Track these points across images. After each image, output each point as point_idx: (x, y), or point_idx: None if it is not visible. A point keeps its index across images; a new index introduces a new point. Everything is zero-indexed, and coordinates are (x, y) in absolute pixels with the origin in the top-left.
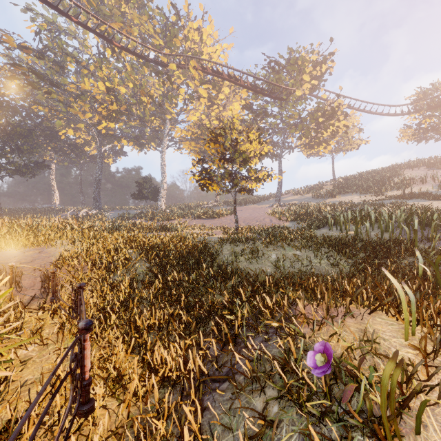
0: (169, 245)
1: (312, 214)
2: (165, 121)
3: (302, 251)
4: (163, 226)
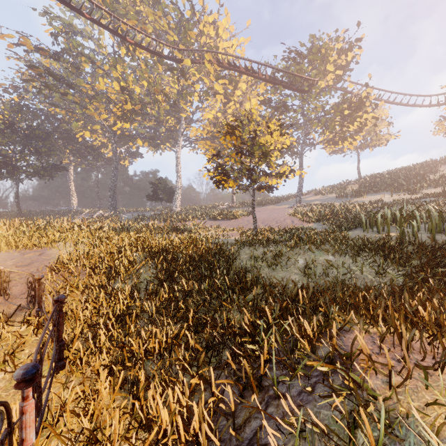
0: (180, 248)
1: (339, 214)
2: (180, 121)
3: (335, 256)
4: (176, 227)
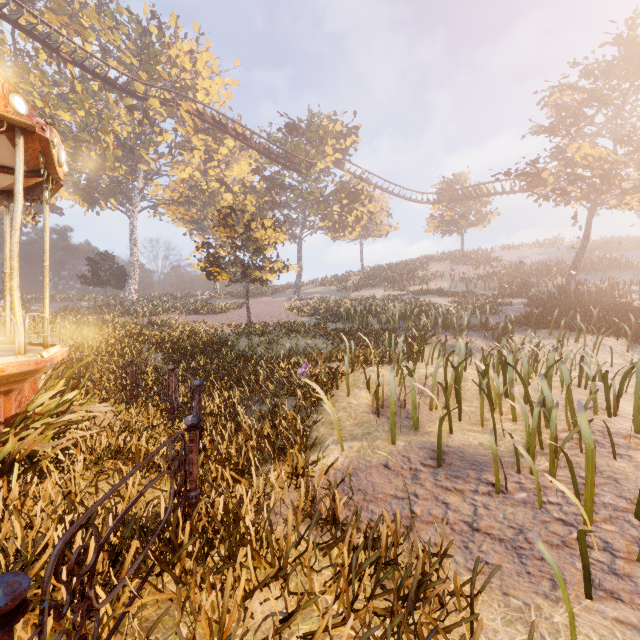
0: (180, 339)
1: (331, 309)
2: (135, 171)
3: (313, 341)
4: (153, 322)
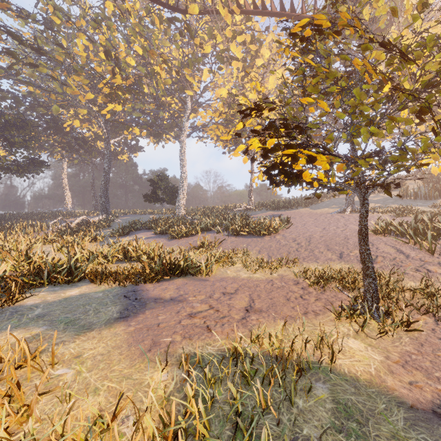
0: None
1: None
2: (185, 103)
3: None
4: (170, 264)
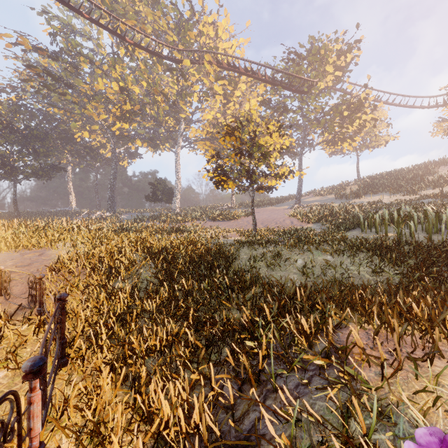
0: (180, 248)
1: (338, 215)
2: (179, 121)
3: (334, 256)
4: (176, 228)
